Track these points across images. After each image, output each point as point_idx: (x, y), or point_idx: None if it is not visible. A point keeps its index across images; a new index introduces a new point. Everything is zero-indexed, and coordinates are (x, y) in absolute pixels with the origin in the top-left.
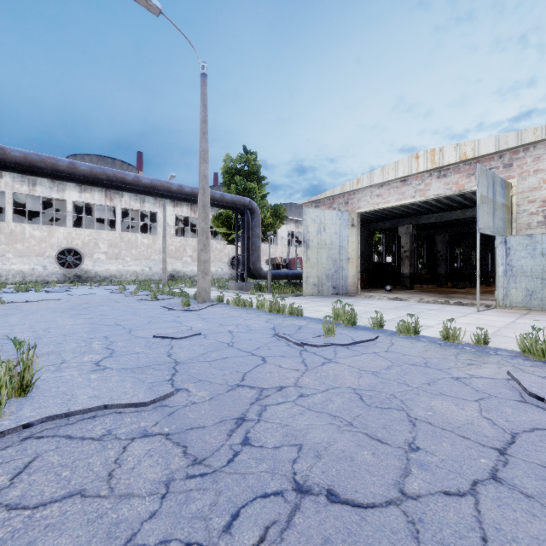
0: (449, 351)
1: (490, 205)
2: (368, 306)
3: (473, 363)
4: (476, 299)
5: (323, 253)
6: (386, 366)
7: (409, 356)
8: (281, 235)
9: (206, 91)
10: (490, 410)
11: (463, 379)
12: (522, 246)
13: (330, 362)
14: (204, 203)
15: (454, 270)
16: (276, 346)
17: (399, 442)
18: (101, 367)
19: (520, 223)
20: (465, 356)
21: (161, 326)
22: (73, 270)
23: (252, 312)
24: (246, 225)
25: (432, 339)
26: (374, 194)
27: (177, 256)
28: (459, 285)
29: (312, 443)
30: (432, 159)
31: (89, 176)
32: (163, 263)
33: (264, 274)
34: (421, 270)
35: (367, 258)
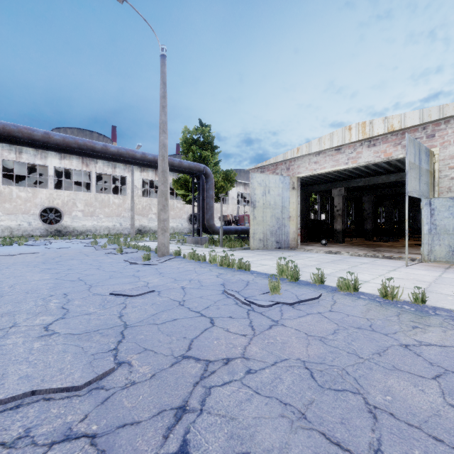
0: (390, 311)
1: (417, 170)
2: (307, 260)
3: (417, 326)
4: (401, 253)
5: (268, 212)
6: (332, 330)
7: (352, 317)
8: (231, 196)
9: (165, 70)
10: (453, 394)
11: (413, 347)
12: (445, 208)
13: (277, 324)
14: (163, 169)
15: (377, 226)
16: (225, 305)
17: (363, 448)
18: (49, 332)
19: (442, 186)
20: (407, 316)
21: (120, 281)
22: (54, 225)
23: (204, 266)
24: (202, 188)
25: (370, 296)
26: (312, 161)
27: (143, 213)
28: (383, 239)
29: (261, 451)
30: (363, 130)
31: (62, 144)
32: (131, 219)
33: (217, 230)
34: (350, 226)
35: (305, 216)
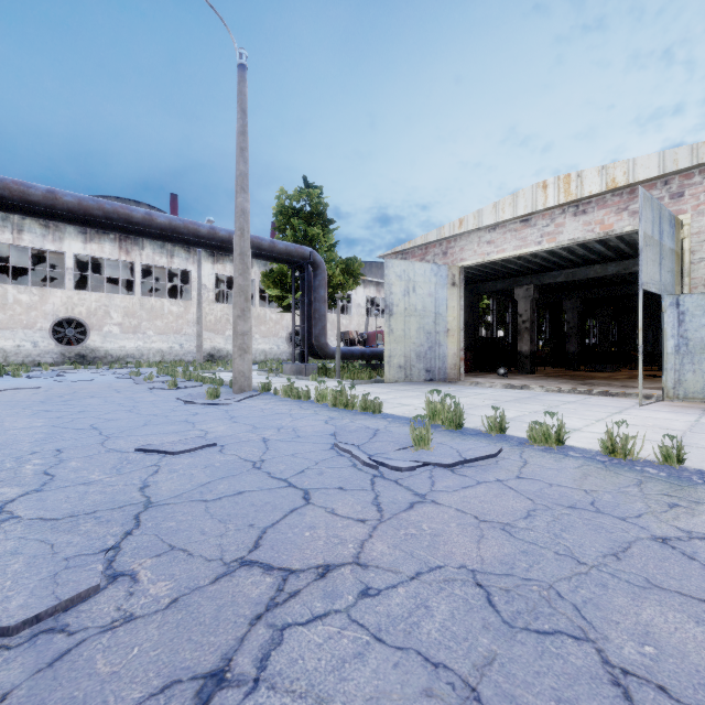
0: (624, 478)
1: (656, 249)
2: (476, 397)
3: (678, 504)
4: (627, 387)
5: (413, 323)
6: (524, 511)
7: (559, 487)
8: (357, 302)
9: (244, 90)
10: None
11: (677, 542)
12: (703, 310)
13: (424, 501)
14: (242, 250)
15: (586, 348)
16: (333, 468)
17: None
18: (2, 516)
19: (696, 277)
20: (655, 487)
21: (160, 430)
22: (75, 347)
23: (307, 407)
24: (307, 285)
25: (586, 452)
26: (484, 241)
27: (217, 329)
28: (595, 367)
29: None
30: (566, 188)
31: (77, 211)
32: (197, 338)
33: (332, 352)
34: (542, 348)
35: (472, 332)
